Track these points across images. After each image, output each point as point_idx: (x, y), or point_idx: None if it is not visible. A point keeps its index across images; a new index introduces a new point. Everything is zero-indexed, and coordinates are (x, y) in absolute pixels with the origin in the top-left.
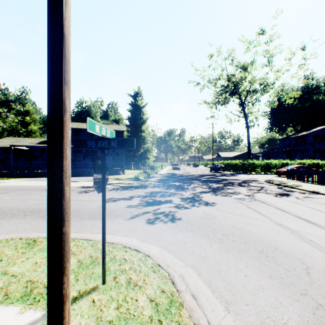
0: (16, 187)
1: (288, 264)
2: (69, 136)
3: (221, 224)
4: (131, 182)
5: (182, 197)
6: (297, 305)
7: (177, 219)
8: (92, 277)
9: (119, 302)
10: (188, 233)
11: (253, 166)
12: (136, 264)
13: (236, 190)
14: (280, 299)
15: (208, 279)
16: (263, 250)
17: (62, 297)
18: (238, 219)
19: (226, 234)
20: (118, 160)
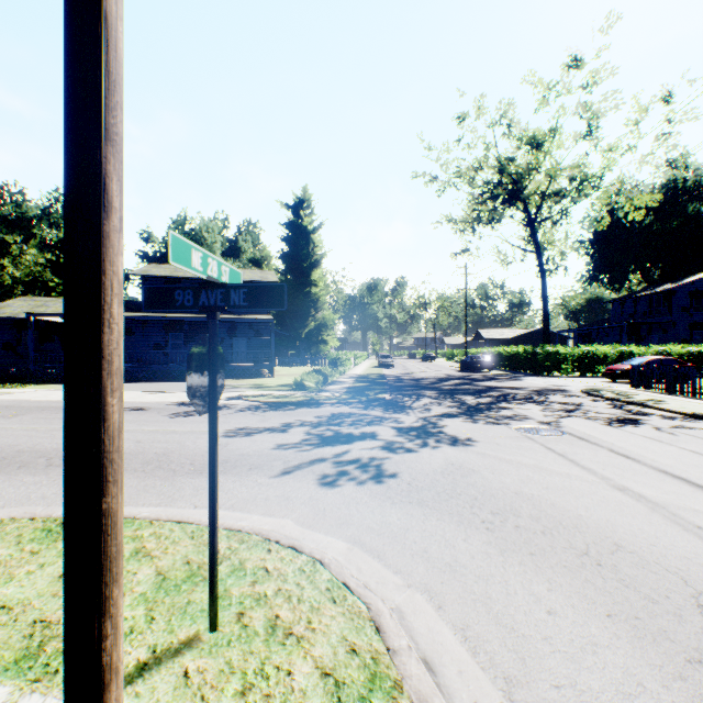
0: (37, 404)
1: (651, 585)
2: (118, 273)
3: (487, 487)
4: (287, 392)
5: (398, 427)
6: (681, 691)
7: (388, 476)
8: (186, 613)
9: (247, 679)
10: (413, 508)
11: (556, 360)
12: (292, 583)
13: (519, 411)
14: (637, 673)
15: (463, 619)
16: (589, 550)
17: (100, 674)
18: (528, 475)
19: (501, 511)
20: (259, 346)
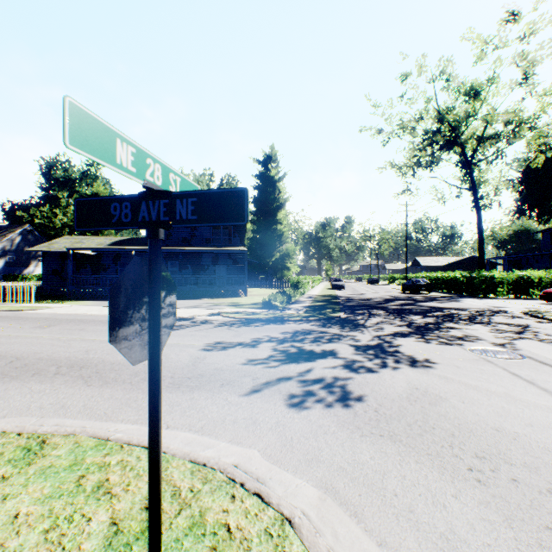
0: (67, 317)
1: None
2: None
3: (462, 420)
4: (257, 310)
5: (356, 345)
6: None
7: (353, 400)
8: None
9: None
10: (386, 443)
11: (491, 283)
12: None
13: (468, 331)
14: None
15: None
16: None
17: None
18: (503, 407)
19: (488, 454)
20: (236, 272)
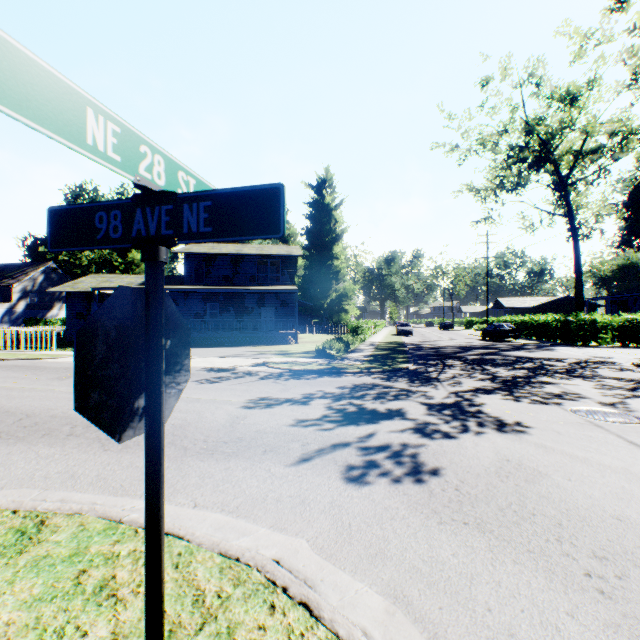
0: None
1: None
2: None
3: (570, 504)
4: (309, 360)
5: (428, 403)
6: None
7: (427, 474)
8: None
9: None
10: (472, 534)
11: (592, 329)
12: None
13: (567, 387)
14: None
15: None
16: None
17: None
18: (623, 487)
19: (610, 554)
20: (285, 315)
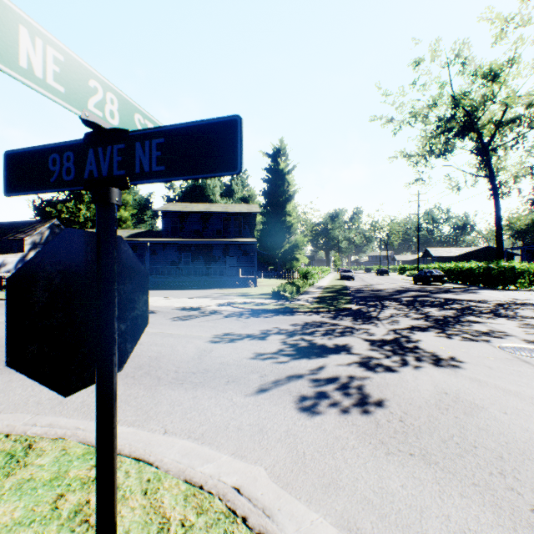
0: None
1: None
2: None
3: (509, 437)
4: (266, 301)
5: (370, 340)
6: None
7: (373, 405)
8: None
9: None
10: (418, 466)
11: (511, 274)
12: None
13: (493, 326)
14: None
15: None
16: None
17: None
18: None
19: None
20: (246, 263)
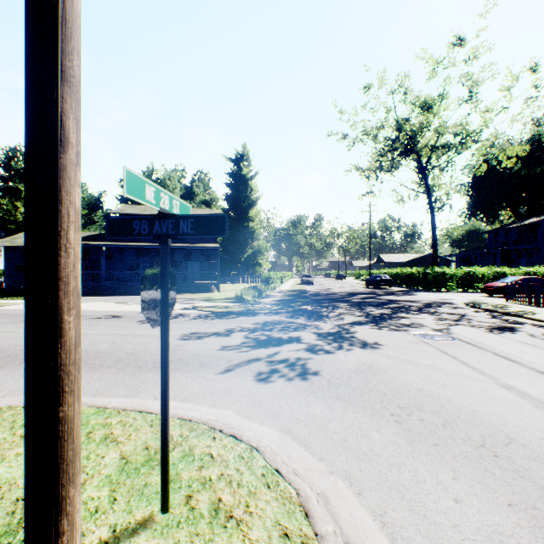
0: None
1: None
2: (75, 202)
3: (394, 384)
4: (230, 304)
5: (318, 332)
6: None
7: (311, 374)
8: (143, 495)
9: None
10: (333, 402)
11: (443, 278)
12: (233, 468)
13: (415, 319)
14: None
15: (380, 505)
16: (486, 442)
17: None
18: (427, 375)
19: (407, 405)
20: (208, 268)
